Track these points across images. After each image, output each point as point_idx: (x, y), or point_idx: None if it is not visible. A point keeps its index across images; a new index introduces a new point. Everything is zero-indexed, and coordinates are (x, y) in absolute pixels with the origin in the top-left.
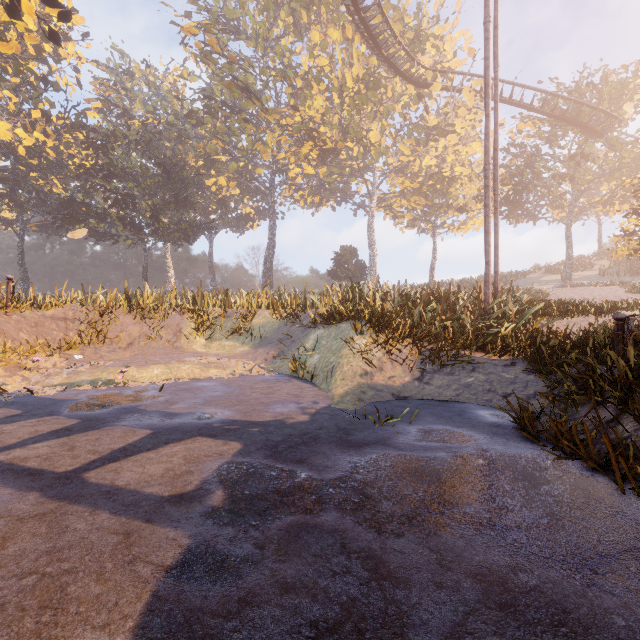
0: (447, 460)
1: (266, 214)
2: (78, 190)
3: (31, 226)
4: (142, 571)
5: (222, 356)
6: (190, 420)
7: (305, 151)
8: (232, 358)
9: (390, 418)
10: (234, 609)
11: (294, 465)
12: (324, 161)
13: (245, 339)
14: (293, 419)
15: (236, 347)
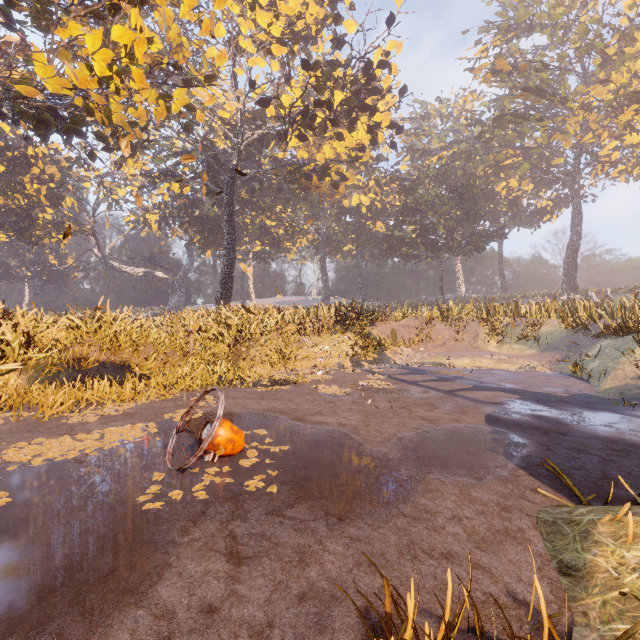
0: None
1: (569, 201)
2: (393, 226)
3: (365, 257)
4: (484, 410)
5: (511, 356)
6: (492, 385)
7: (625, 119)
8: (519, 358)
9: (635, 404)
10: (512, 419)
11: (547, 406)
12: None
13: (532, 344)
14: (556, 394)
15: (524, 350)
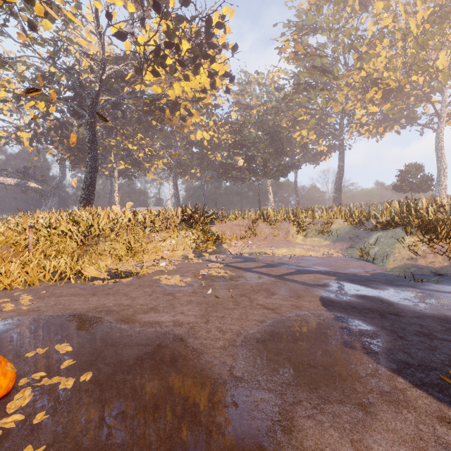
0: (449, 295)
1: (336, 148)
2: (226, 156)
3: (206, 178)
4: (315, 293)
5: (314, 246)
6: (310, 269)
7: (369, 96)
8: (320, 247)
9: (421, 279)
10: (344, 302)
11: (362, 285)
12: (387, 99)
13: (327, 237)
14: (361, 274)
15: (321, 242)
